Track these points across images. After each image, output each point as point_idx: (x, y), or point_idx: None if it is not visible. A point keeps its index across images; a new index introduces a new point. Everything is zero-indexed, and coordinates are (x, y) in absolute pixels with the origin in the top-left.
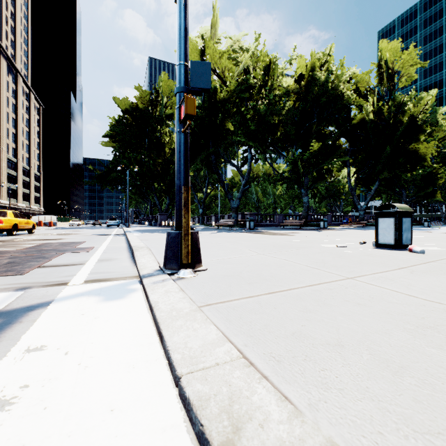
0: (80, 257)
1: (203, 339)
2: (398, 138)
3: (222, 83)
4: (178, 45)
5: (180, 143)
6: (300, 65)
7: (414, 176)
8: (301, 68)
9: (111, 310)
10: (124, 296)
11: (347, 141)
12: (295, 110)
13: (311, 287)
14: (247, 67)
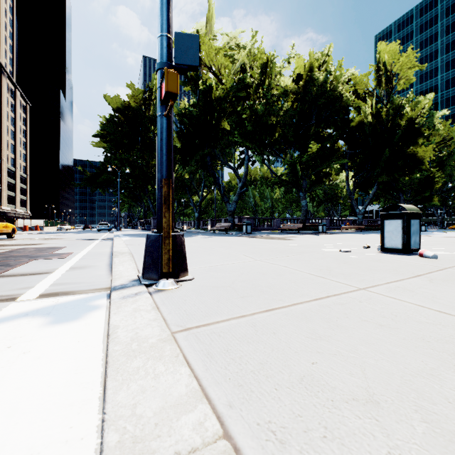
0: (51, 264)
1: (164, 395)
2: (397, 141)
3: (218, 82)
4: (159, 13)
5: (162, 129)
6: (298, 64)
7: (411, 180)
8: (299, 68)
9: (53, 339)
10: (80, 316)
11: (345, 143)
12: (293, 111)
13: (317, 301)
14: (243, 65)
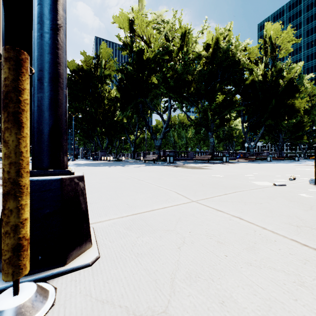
0: None
1: None
2: (280, 94)
3: (148, 47)
4: None
5: None
6: (207, 37)
7: (288, 124)
8: (208, 39)
9: None
10: None
11: (241, 97)
12: (204, 71)
13: None
14: (167, 36)
